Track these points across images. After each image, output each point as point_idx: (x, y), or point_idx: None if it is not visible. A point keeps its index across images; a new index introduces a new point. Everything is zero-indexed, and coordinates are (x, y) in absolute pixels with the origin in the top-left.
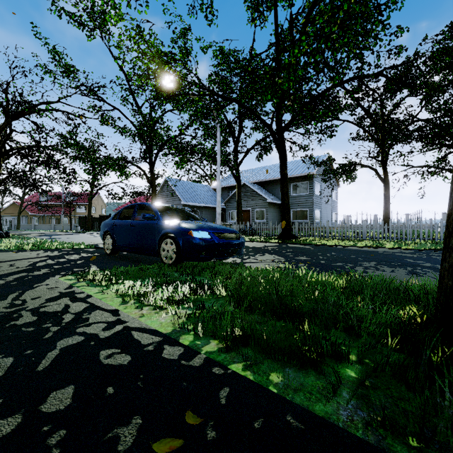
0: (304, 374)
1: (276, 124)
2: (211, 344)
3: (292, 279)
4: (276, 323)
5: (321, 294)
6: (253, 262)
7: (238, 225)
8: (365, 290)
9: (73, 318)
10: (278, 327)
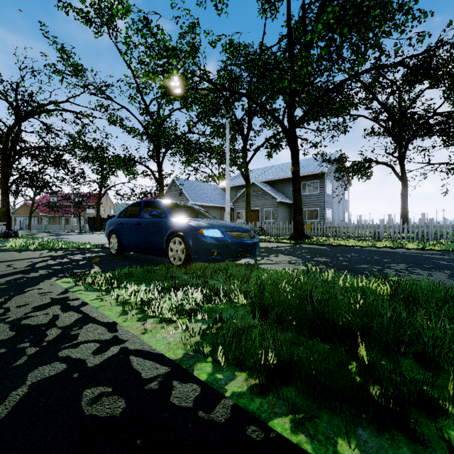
0: (390, 441)
1: (288, 119)
2: (238, 379)
3: (320, 284)
4: (317, 344)
5: (366, 305)
6: (268, 263)
7: (248, 225)
8: (421, 300)
9: (58, 335)
10: (322, 351)
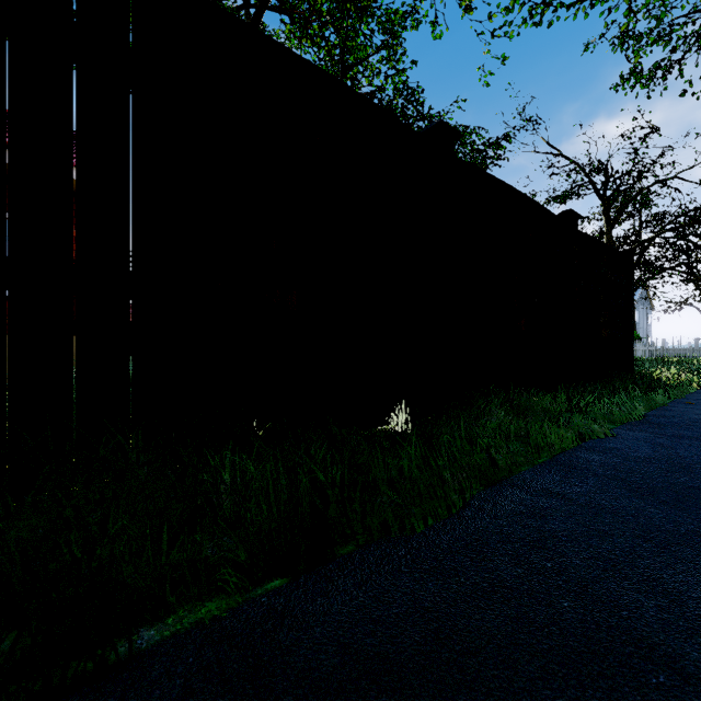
0: None
1: None
2: None
3: None
4: None
5: None
6: None
7: None
8: None
9: None
10: None
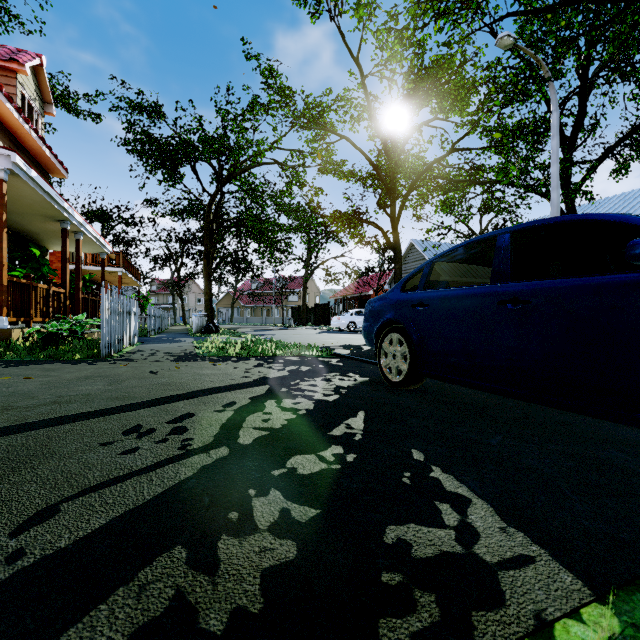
0: None
1: None
2: None
3: None
4: None
5: None
6: None
7: None
8: None
9: None
10: None
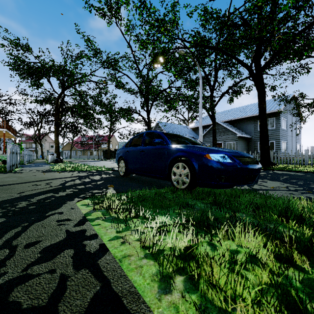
0: None
1: (255, 65)
2: None
3: None
4: None
5: None
6: (266, 189)
7: None
8: None
9: None
10: None
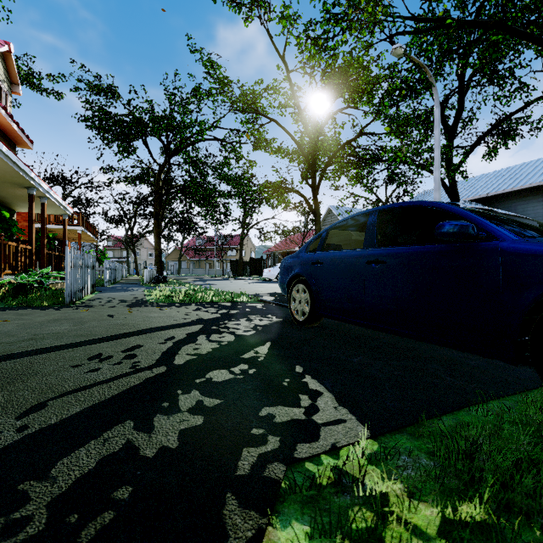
0: None
1: None
2: None
3: None
4: None
5: None
6: None
7: None
8: None
9: None
10: None
